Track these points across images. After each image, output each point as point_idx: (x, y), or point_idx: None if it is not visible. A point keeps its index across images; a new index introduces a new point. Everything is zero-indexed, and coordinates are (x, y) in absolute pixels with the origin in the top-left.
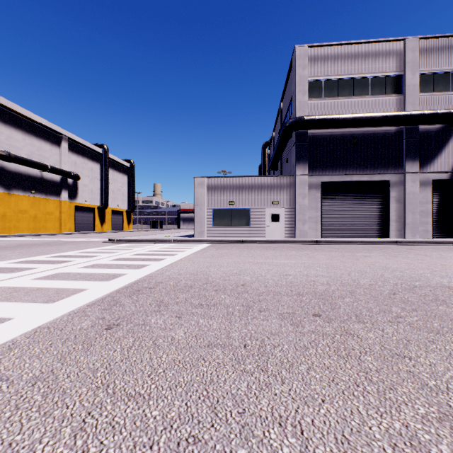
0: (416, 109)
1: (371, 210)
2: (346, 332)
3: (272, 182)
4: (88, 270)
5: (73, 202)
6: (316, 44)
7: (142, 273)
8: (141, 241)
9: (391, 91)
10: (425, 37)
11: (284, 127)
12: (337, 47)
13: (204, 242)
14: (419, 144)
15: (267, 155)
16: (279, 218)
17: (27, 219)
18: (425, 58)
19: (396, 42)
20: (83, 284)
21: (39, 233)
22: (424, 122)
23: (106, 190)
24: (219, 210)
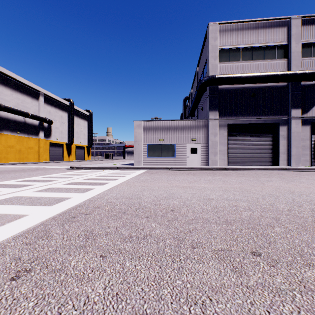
0: (299, 69)
1: (265, 145)
2: (304, 286)
3: (191, 125)
4: (40, 194)
5: (48, 140)
6: (224, 22)
7: (84, 197)
8: (94, 168)
9: (280, 56)
10: (305, 15)
11: (201, 83)
12: (240, 23)
13: (141, 169)
14: (301, 96)
15: (186, 106)
16: (197, 151)
17: (14, 152)
18: (306, 31)
19: (284, 20)
20: (27, 209)
21: (23, 162)
22: (305, 79)
23: (72, 131)
24: (152, 145)
